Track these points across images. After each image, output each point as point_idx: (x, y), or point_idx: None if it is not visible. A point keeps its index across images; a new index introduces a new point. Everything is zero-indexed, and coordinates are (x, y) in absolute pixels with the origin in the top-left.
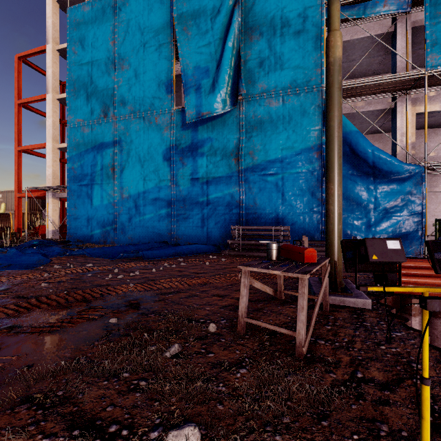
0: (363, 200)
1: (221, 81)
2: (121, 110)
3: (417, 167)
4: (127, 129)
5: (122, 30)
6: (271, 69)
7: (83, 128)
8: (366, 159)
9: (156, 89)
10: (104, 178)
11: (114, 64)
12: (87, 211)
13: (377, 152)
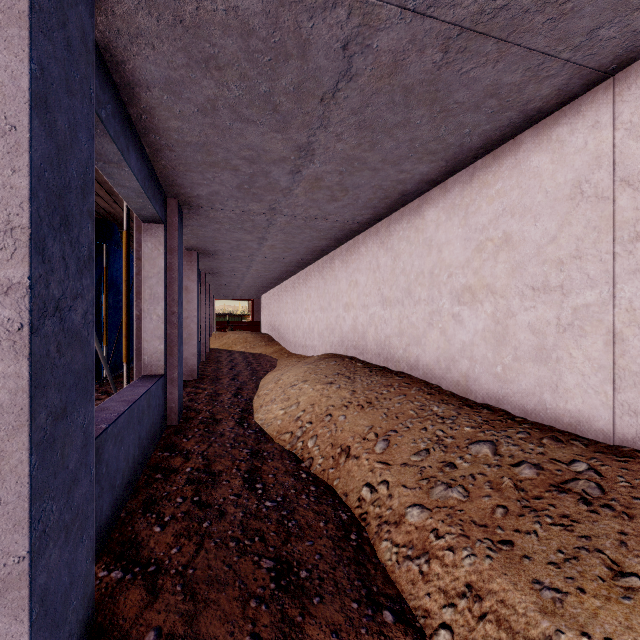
0: None
1: None
2: None
3: None
4: None
5: None
6: None
7: None
8: None
9: None
10: None
11: None
12: None
13: None
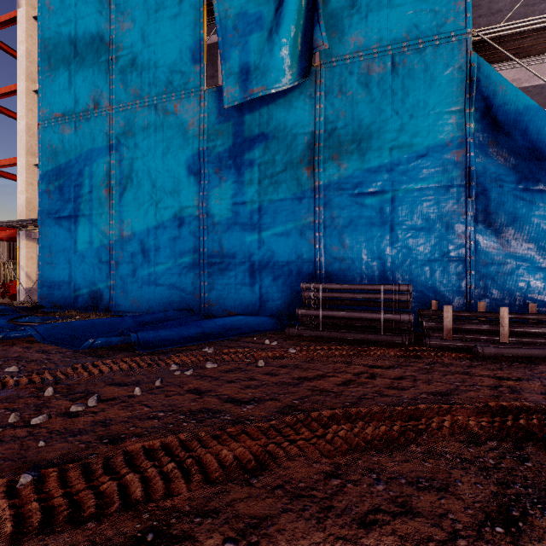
0: None
1: (284, 32)
2: (120, 95)
3: None
4: (130, 126)
5: None
6: (372, 8)
7: (63, 127)
8: None
9: (175, 58)
10: (94, 205)
11: (109, 22)
12: (68, 259)
13: None
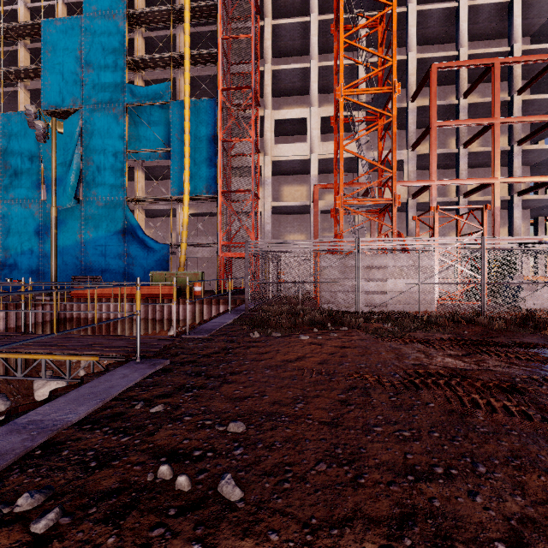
0: (142, 262)
1: (67, 189)
2: (5, 196)
3: (166, 245)
4: (10, 210)
5: (6, 141)
6: (99, 184)
7: None
8: (142, 240)
9: (30, 186)
10: None
11: None
12: None
13: (144, 237)
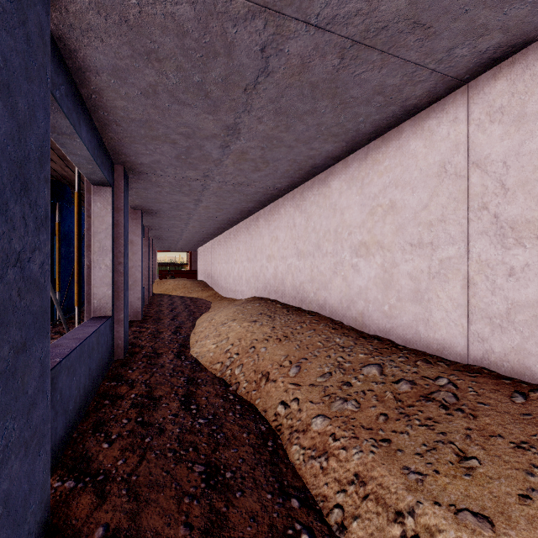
0: None
1: None
2: None
3: None
4: None
5: None
6: None
7: None
8: None
9: None
10: None
11: None
12: None
13: None
